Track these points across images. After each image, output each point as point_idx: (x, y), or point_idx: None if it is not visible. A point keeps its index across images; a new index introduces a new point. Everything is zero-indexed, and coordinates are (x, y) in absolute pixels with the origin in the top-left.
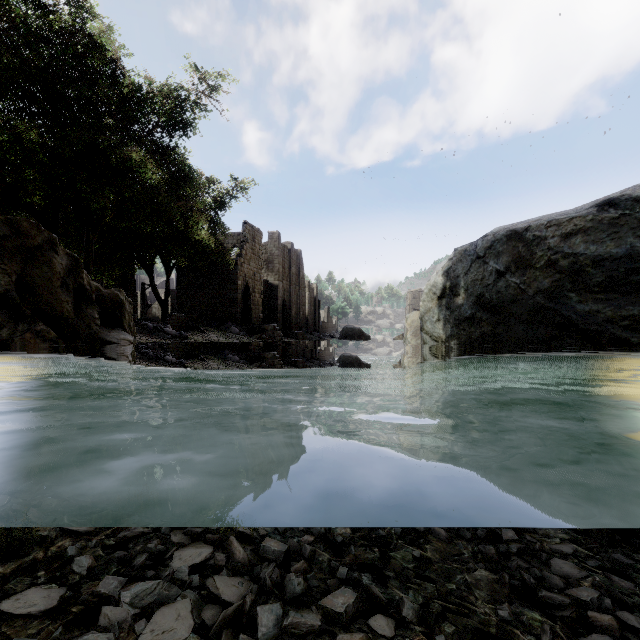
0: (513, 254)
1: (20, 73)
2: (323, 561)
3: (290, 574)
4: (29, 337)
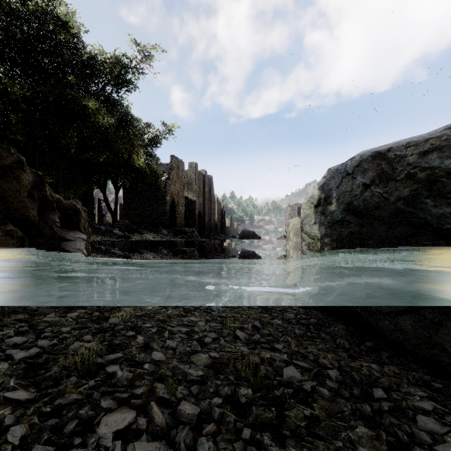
0: (377, 170)
1: (7, 44)
2: (230, 422)
3: (201, 438)
4: (0, 235)
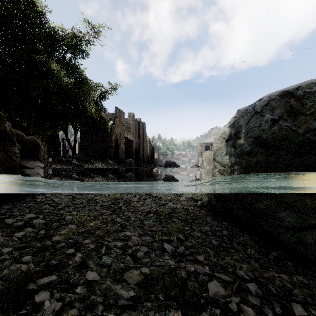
0: (285, 107)
1: None
2: None
3: None
4: None
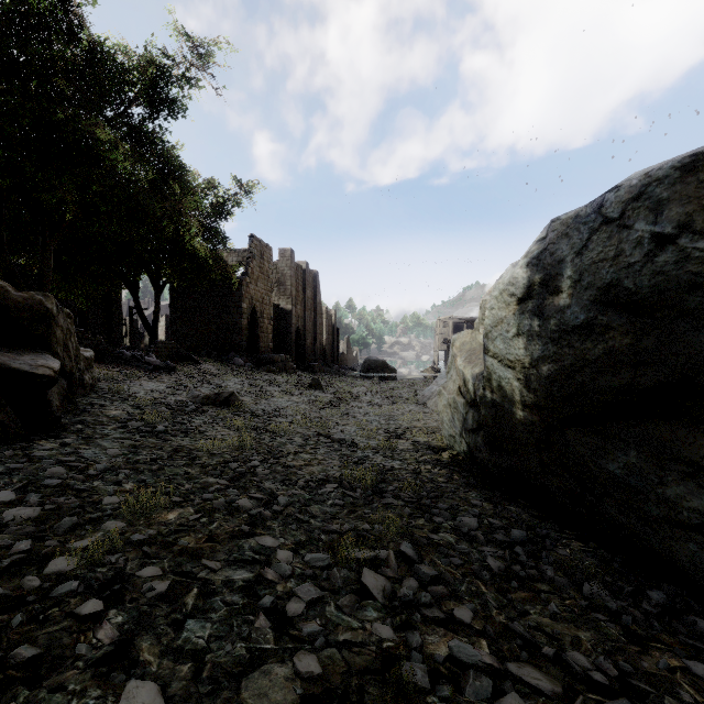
0: (699, 197)
1: None
2: None
3: None
4: None
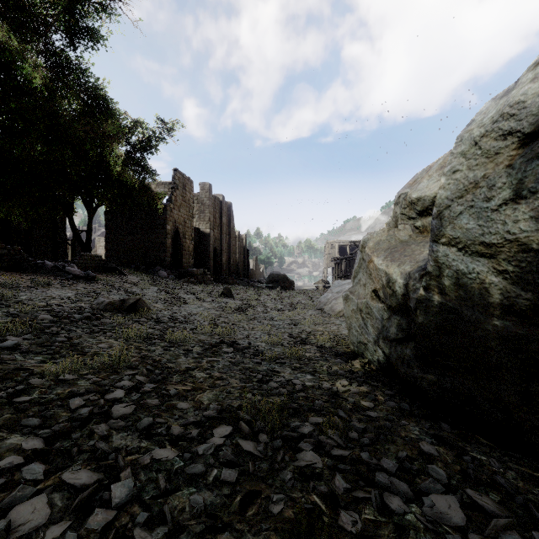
0: None
1: None
2: None
3: None
4: None
